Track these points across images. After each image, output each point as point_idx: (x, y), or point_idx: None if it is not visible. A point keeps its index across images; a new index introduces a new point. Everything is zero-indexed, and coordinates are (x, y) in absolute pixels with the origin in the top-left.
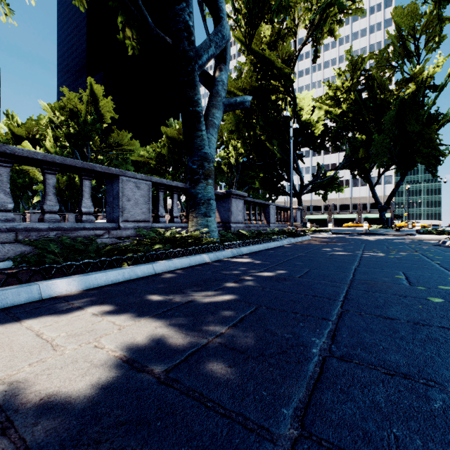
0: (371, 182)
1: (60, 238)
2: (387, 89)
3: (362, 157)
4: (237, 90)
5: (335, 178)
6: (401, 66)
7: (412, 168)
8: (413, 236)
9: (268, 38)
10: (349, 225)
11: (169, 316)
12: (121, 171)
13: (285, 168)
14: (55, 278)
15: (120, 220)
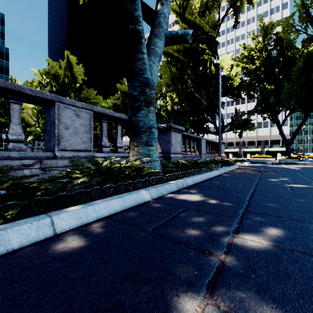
0: (279, 122)
1: None
2: (293, 48)
3: (271, 103)
4: (173, 52)
5: (248, 120)
6: (305, 28)
7: None
8: None
9: (197, 10)
10: (255, 156)
11: None
12: (58, 97)
13: (210, 113)
14: None
15: (56, 149)
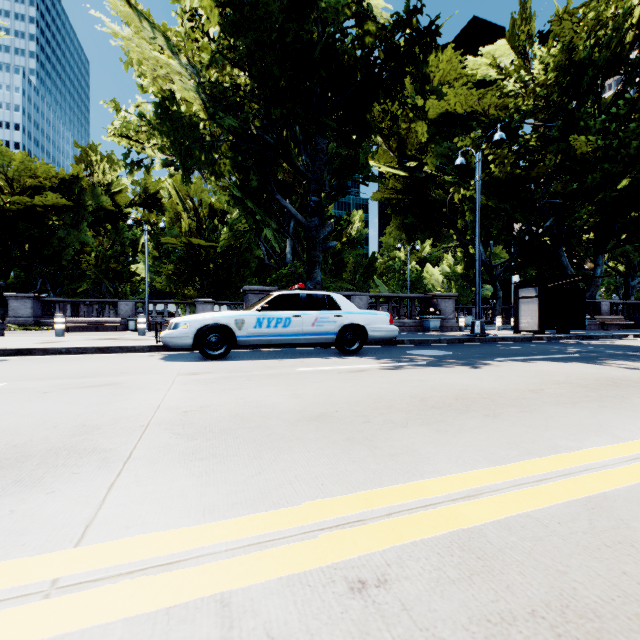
0: None
1: None
2: None
3: None
4: None
5: None
6: None
7: None
8: None
9: None
10: None
11: None
12: None
13: None
14: None
15: None
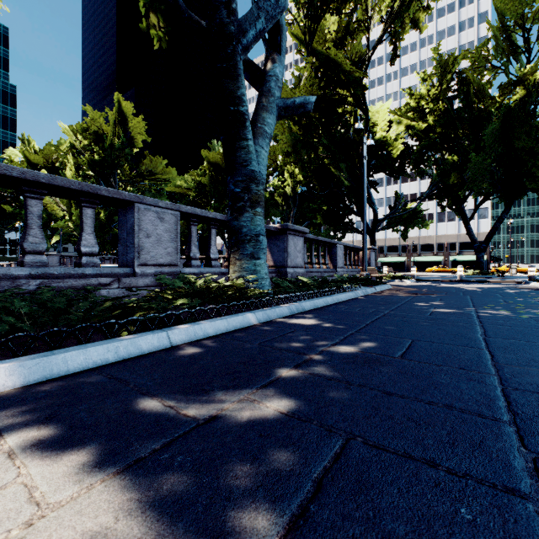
0: (465, 215)
1: (40, 289)
2: (486, 96)
3: (453, 184)
4: None
5: (417, 210)
6: (505, 65)
7: (520, 196)
8: (526, 284)
9: (333, 34)
10: (433, 269)
11: (159, 470)
12: (138, 197)
13: (355, 199)
14: (7, 356)
15: (136, 263)
